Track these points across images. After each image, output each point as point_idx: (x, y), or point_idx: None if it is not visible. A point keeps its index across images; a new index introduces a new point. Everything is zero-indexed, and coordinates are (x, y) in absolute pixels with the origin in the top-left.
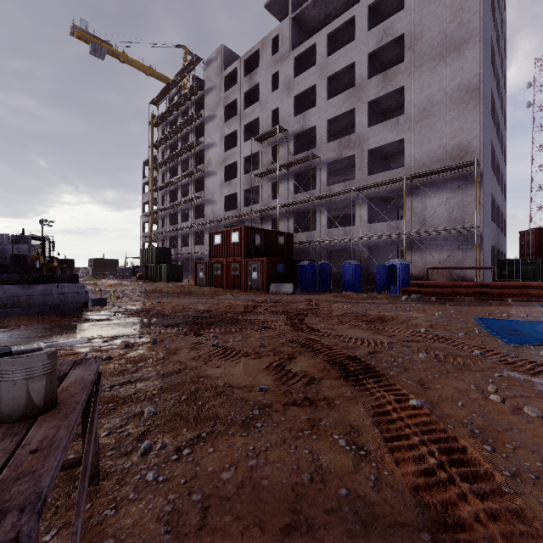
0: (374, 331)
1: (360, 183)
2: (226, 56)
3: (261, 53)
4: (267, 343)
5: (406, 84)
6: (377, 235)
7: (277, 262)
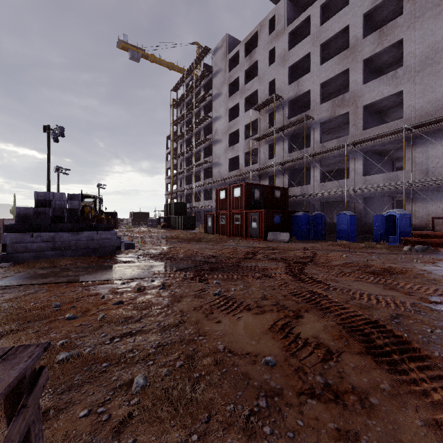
0: (384, 285)
1: (354, 138)
2: (230, 43)
3: (259, 34)
4: (269, 294)
5: (405, 36)
6: (373, 186)
7: (274, 213)
